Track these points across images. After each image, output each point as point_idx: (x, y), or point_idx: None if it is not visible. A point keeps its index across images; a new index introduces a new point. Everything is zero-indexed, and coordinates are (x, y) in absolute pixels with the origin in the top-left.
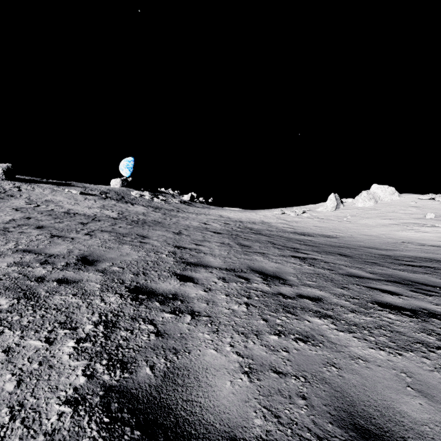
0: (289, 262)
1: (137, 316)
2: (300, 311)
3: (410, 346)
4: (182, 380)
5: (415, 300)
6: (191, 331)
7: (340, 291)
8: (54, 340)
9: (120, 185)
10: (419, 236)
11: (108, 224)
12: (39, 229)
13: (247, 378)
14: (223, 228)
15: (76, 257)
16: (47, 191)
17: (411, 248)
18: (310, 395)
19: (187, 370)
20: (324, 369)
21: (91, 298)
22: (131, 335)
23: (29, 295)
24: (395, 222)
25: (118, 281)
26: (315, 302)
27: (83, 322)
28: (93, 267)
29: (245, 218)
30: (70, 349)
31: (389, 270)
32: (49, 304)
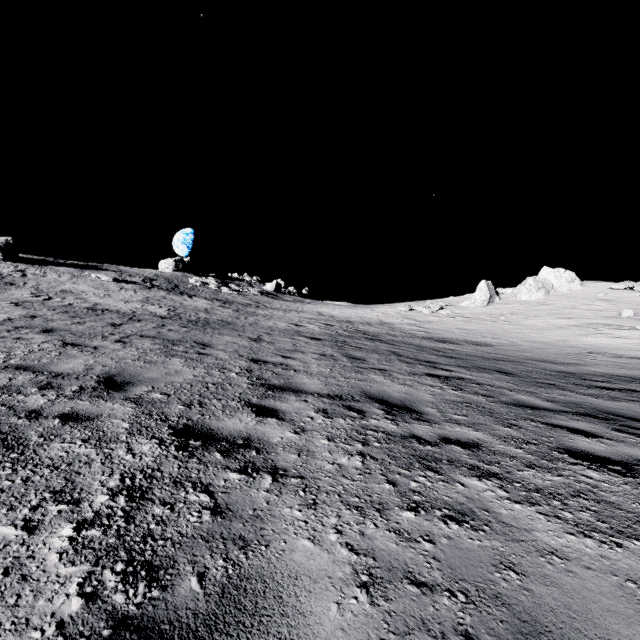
0: (423, 384)
1: (184, 478)
2: (448, 467)
3: (632, 528)
4: (252, 601)
5: (625, 445)
6: (272, 504)
7: (507, 431)
8: (39, 524)
9: (173, 269)
10: (613, 343)
11: (152, 326)
12: (46, 333)
13: (367, 597)
14: (324, 331)
15: (96, 377)
16: (64, 277)
17: (603, 361)
18: (478, 632)
19: (262, 581)
20: (496, 576)
21: (112, 446)
22: (170, 514)
23: (11, 441)
24: (577, 322)
25: (158, 417)
26: (470, 451)
27: (92, 490)
28: (121, 393)
29: (356, 316)
30: (64, 541)
31: (576, 396)
32: (41, 457)
